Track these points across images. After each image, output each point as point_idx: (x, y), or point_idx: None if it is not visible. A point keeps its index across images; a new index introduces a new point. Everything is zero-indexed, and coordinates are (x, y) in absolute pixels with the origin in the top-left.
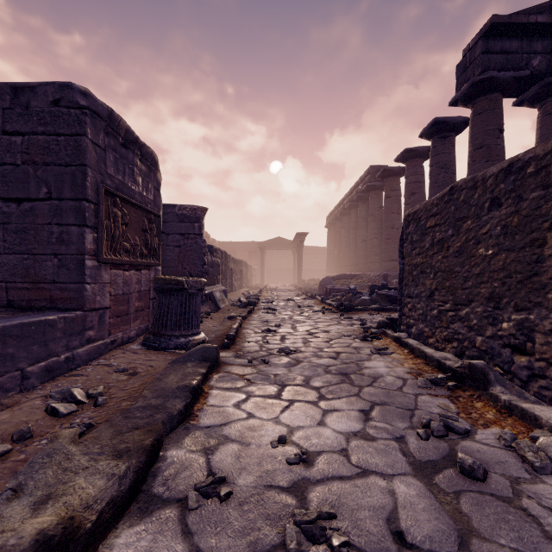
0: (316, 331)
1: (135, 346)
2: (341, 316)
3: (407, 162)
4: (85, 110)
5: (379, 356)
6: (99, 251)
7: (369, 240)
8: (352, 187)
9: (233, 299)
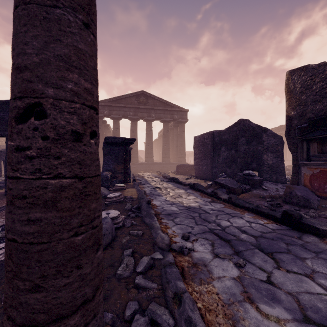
0: None
1: None
2: None
3: None
4: None
5: None
6: None
7: None
8: None
9: None
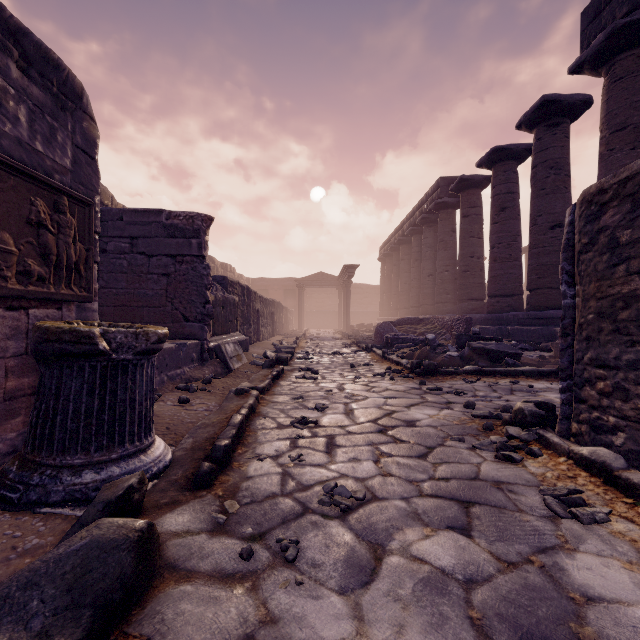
0: (391, 423)
1: None
2: (421, 384)
3: (495, 166)
4: None
5: (581, 529)
6: None
7: (438, 273)
8: (414, 207)
9: (255, 354)
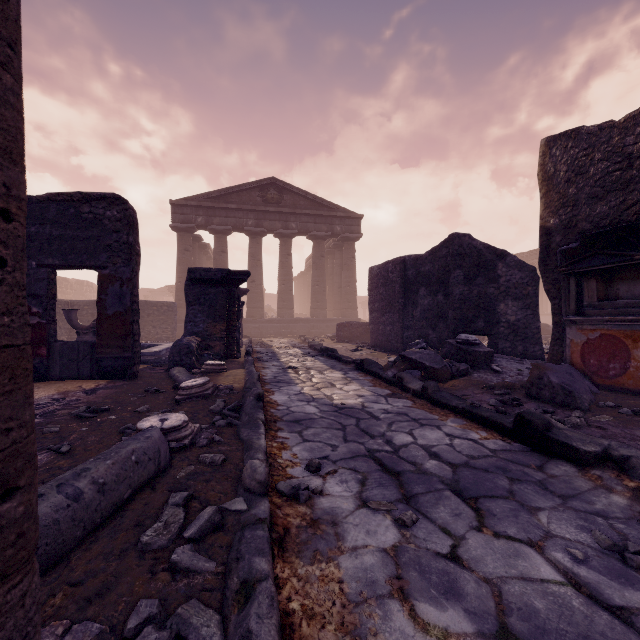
0: None
1: None
2: None
3: None
4: None
5: None
6: None
7: None
8: None
9: None
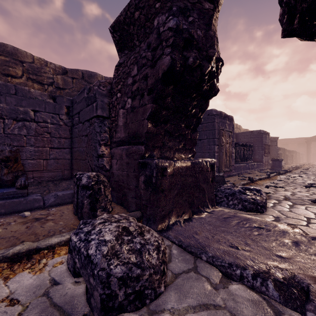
0: None
1: (268, 170)
2: None
3: None
4: (263, 133)
5: None
6: (264, 154)
7: None
8: None
9: (288, 166)
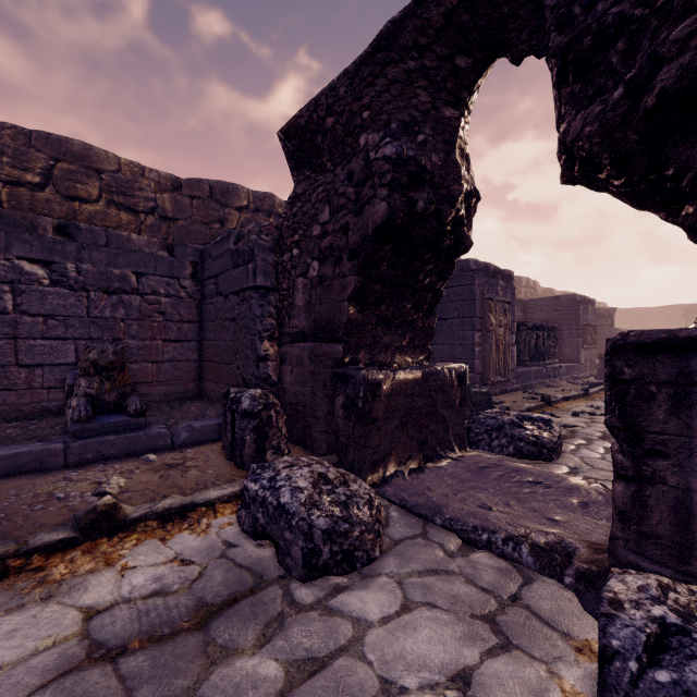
0: None
1: (592, 379)
2: None
3: None
4: (580, 302)
5: None
6: (582, 345)
7: None
8: None
9: None
